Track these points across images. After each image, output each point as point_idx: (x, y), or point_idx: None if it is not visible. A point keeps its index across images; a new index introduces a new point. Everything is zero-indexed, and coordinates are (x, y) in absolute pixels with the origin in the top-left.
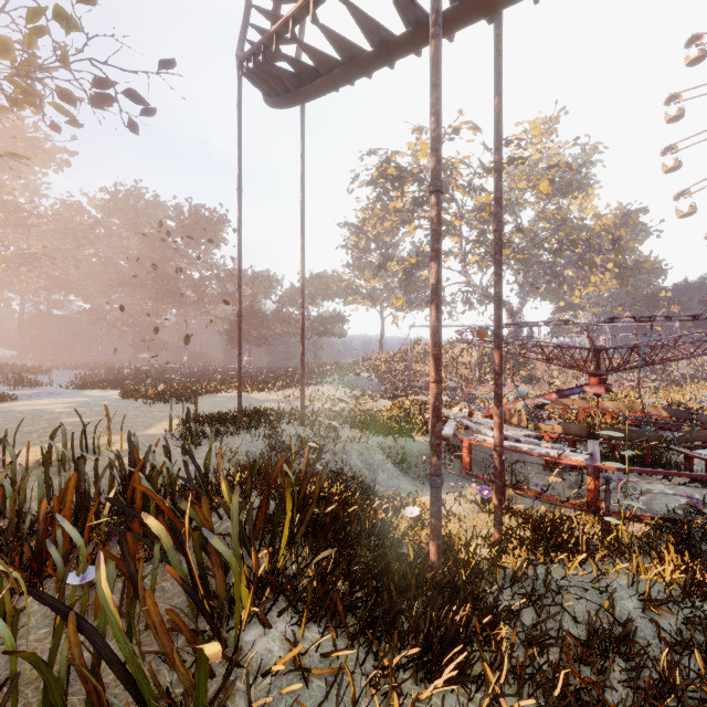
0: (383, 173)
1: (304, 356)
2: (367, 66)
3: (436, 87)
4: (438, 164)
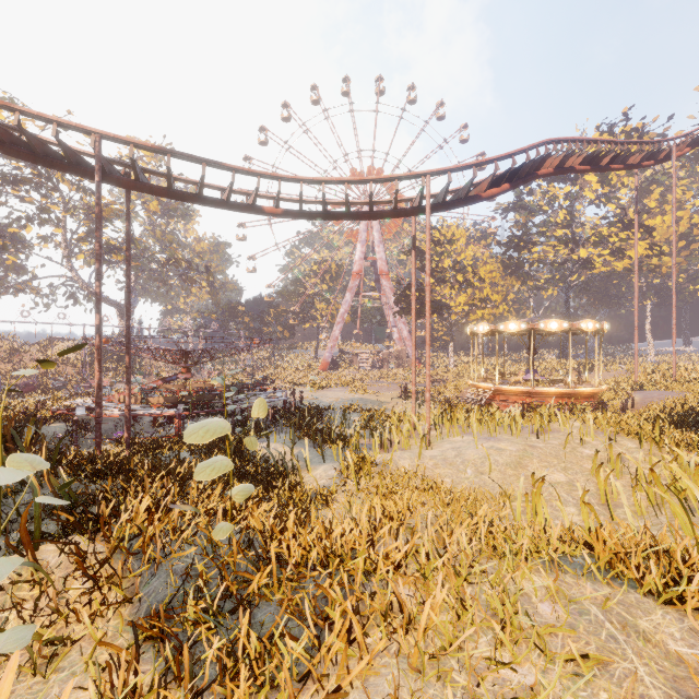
0: None
1: None
2: (29, 160)
3: (100, 230)
4: (101, 267)
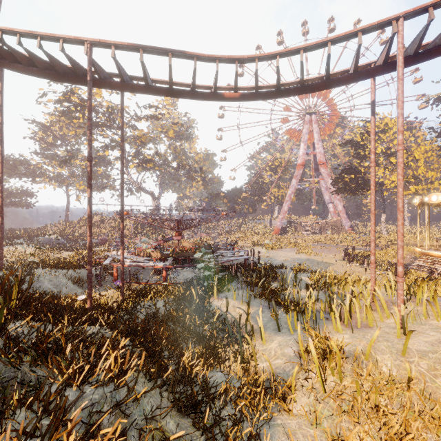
0: (68, 99)
1: (3, 225)
2: (55, 79)
3: (90, 120)
4: (91, 150)
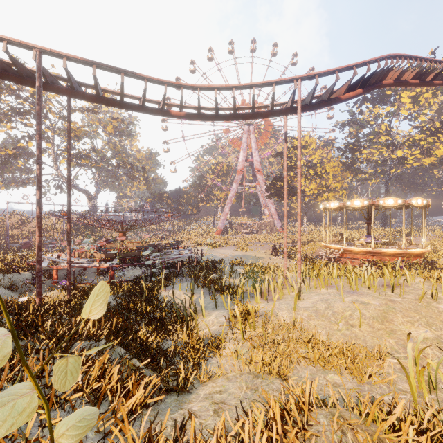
0: None
1: None
2: None
3: (40, 124)
4: (40, 153)
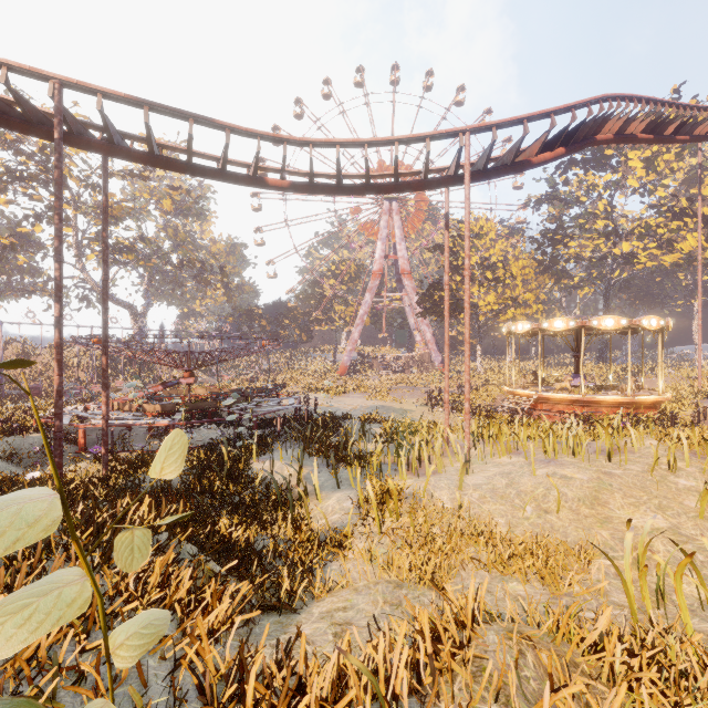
0: None
1: None
2: None
3: (60, 199)
4: (61, 245)
